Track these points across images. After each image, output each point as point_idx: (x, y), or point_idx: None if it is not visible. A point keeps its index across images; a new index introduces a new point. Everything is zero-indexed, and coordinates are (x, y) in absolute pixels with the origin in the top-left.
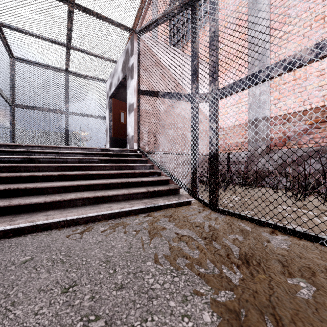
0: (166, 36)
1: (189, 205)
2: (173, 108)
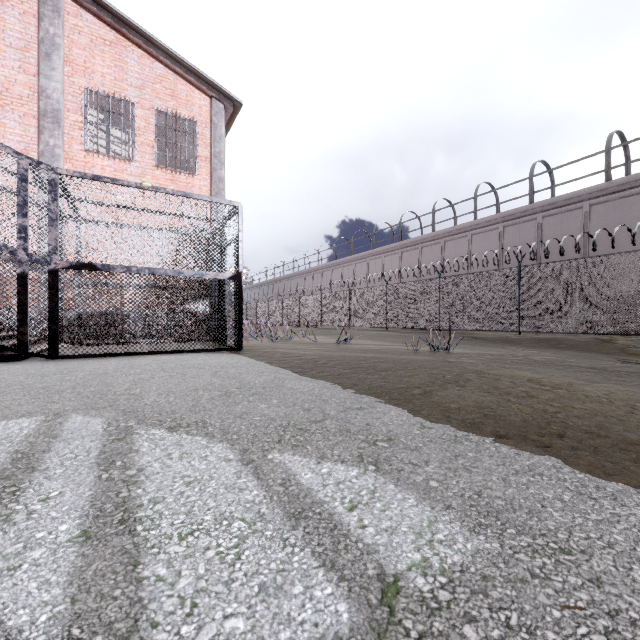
0: None
1: None
2: None
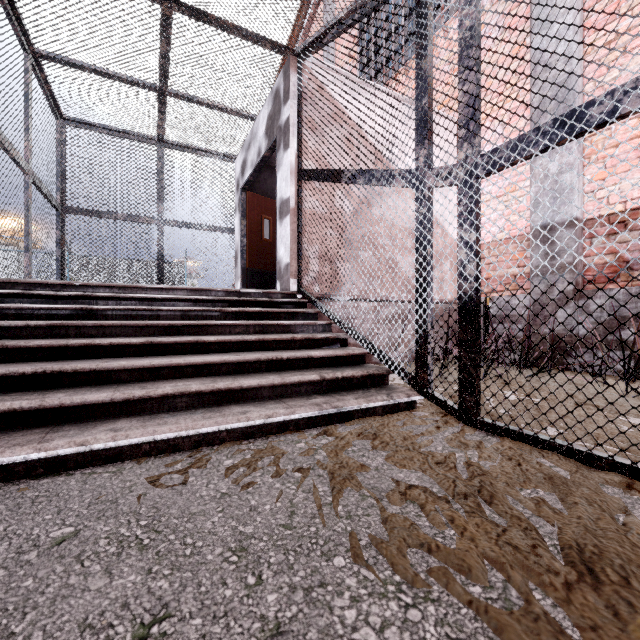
0: (352, 63)
1: (412, 411)
2: (370, 207)
